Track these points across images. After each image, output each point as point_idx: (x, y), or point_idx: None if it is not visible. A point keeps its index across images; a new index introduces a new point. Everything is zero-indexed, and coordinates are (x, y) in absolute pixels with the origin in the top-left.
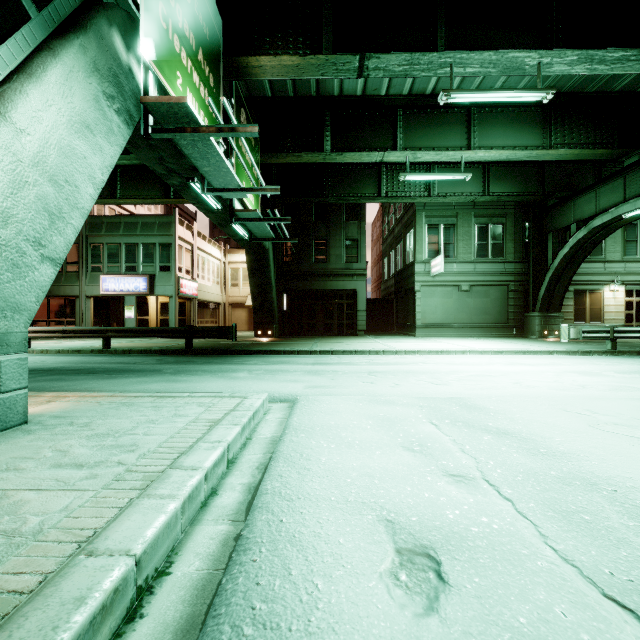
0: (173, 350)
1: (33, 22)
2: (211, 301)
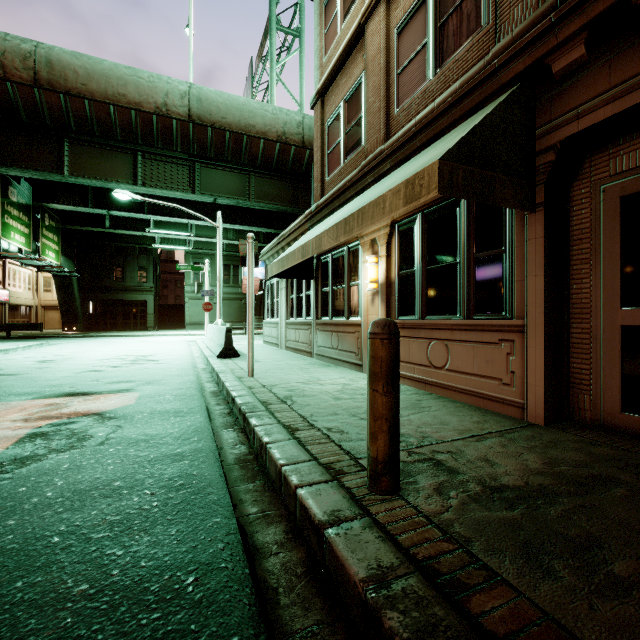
0: None
1: None
2: (23, 304)
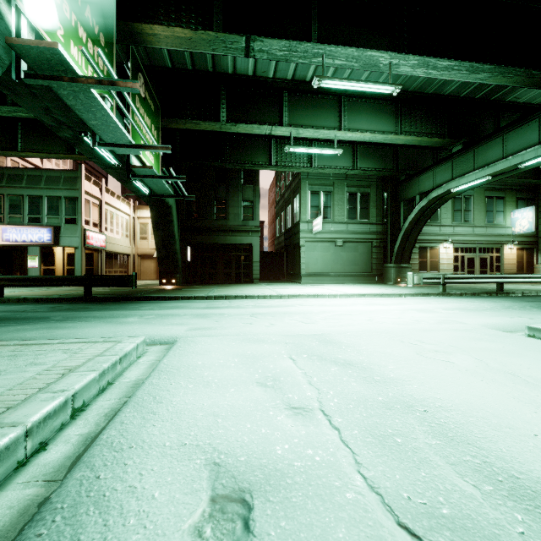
0: (71, 298)
1: None
2: (120, 252)
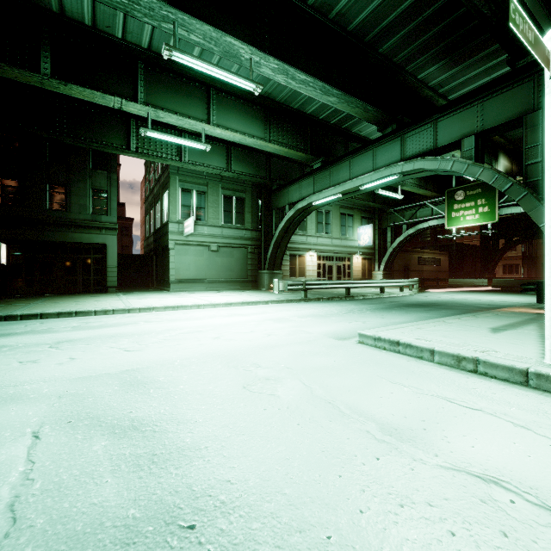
0: None
1: None
2: None
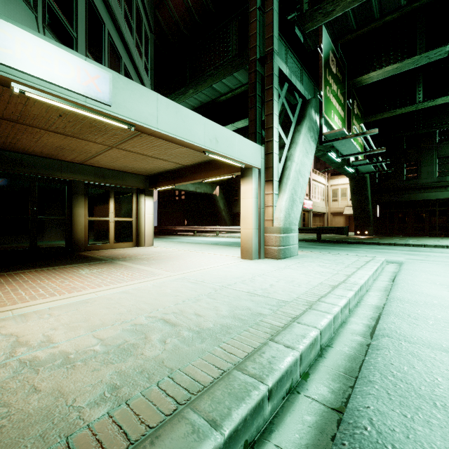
0: (310, 240)
1: (292, 123)
2: (319, 212)
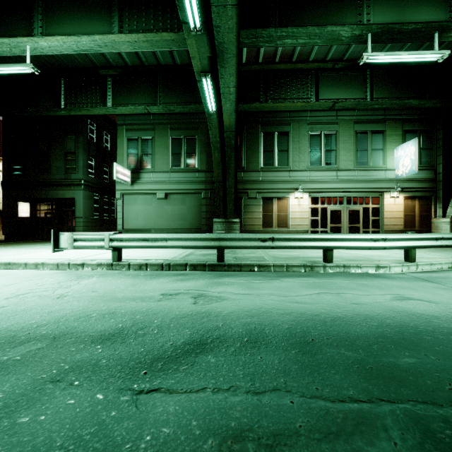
0: None
1: None
2: (1, 210)
